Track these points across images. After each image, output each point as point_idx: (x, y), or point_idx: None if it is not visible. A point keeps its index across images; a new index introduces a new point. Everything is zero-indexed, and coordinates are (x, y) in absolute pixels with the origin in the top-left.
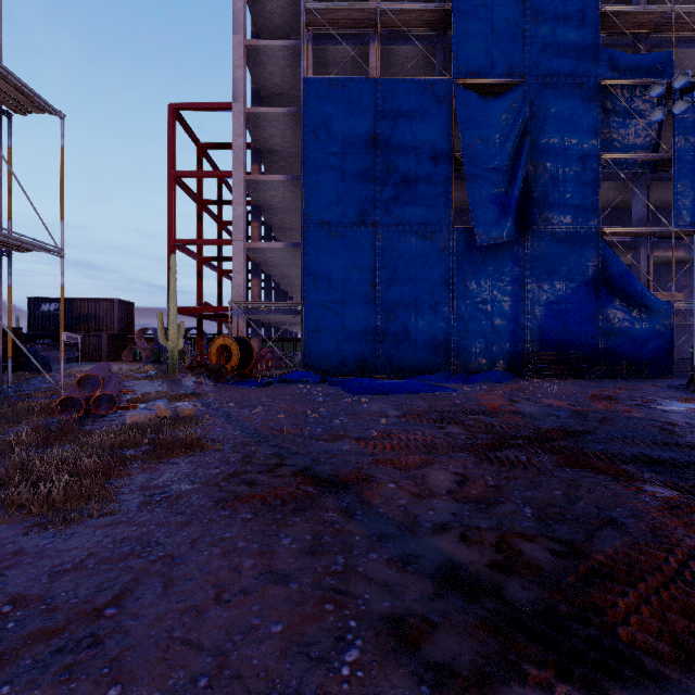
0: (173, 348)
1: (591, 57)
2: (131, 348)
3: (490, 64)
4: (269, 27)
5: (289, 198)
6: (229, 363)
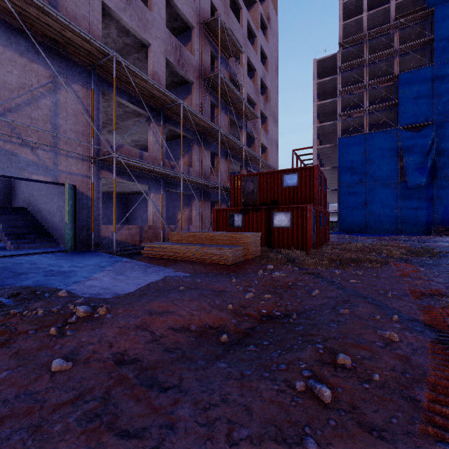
0: None
1: None
2: None
3: (416, 119)
4: (323, 111)
5: (331, 171)
6: None
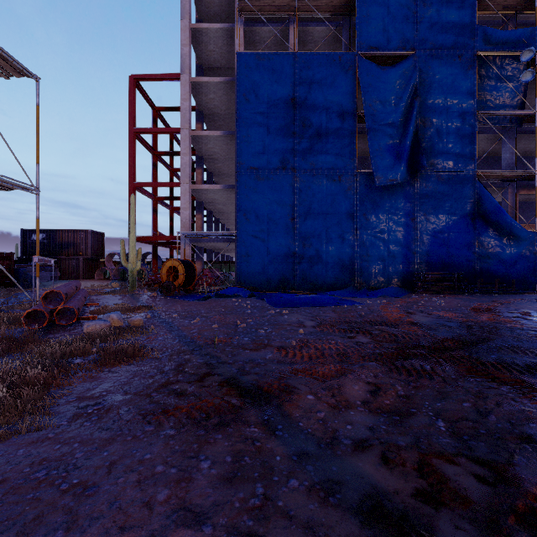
0: (132, 268)
1: (469, 33)
2: (102, 268)
3: (386, 40)
4: (210, 14)
5: (225, 149)
6: (177, 281)
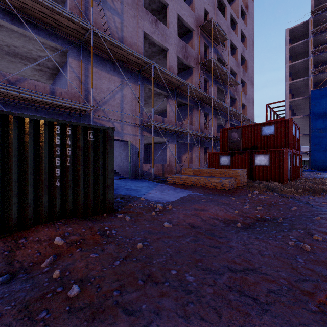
0: None
1: None
2: None
3: None
4: (295, 70)
5: (303, 119)
6: None
